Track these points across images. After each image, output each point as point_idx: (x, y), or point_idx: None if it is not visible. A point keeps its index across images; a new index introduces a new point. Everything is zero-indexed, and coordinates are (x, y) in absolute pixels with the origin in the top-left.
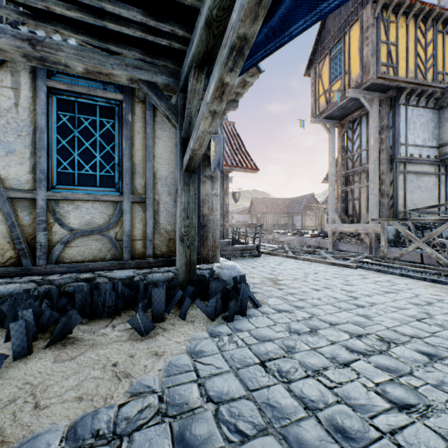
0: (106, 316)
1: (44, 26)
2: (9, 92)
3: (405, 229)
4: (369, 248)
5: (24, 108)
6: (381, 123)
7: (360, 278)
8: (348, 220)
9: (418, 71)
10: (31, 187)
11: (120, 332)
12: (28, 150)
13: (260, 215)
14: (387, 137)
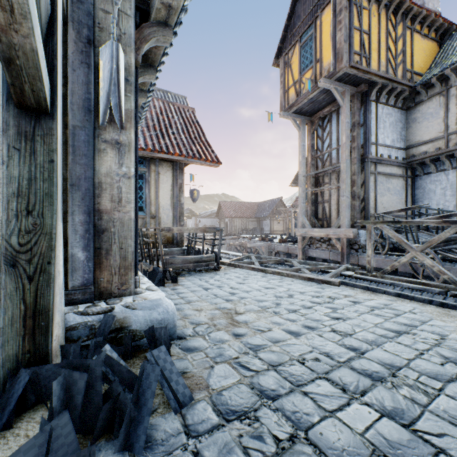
0: None
1: None
2: None
3: (397, 234)
4: (341, 254)
5: None
6: (353, 119)
7: (349, 302)
8: (318, 224)
9: (389, 66)
10: None
11: None
12: None
13: (228, 219)
14: (358, 135)
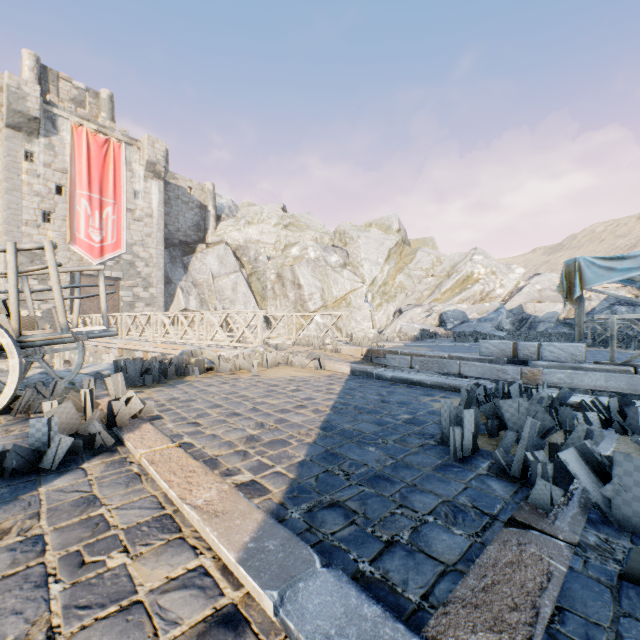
0: None
1: None
2: None
3: None
4: None
5: None
6: None
7: None
8: None
9: None
10: None
11: None
12: None
13: None
14: None
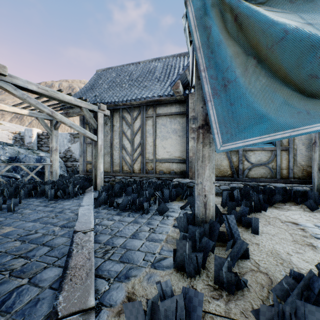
0: (279, 202)
1: None
2: None
3: None
4: None
5: None
6: None
7: None
8: None
9: None
10: None
11: (296, 208)
12: None
13: None
14: None
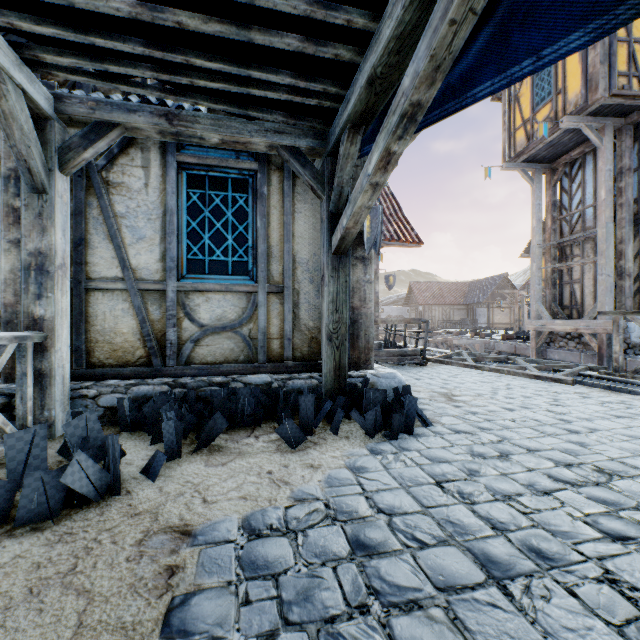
0: (245, 427)
1: (184, 100)
2: (139, 171)
3: None
4: (597, 356)
5: (153, 188)
6: (619, 164)
7: (577, 397)
8: (563, 313)
9: None
10: (161, 278)
11: (266, 443)
12: (158, 235)
13: (423, 307)
14: (629, 185)
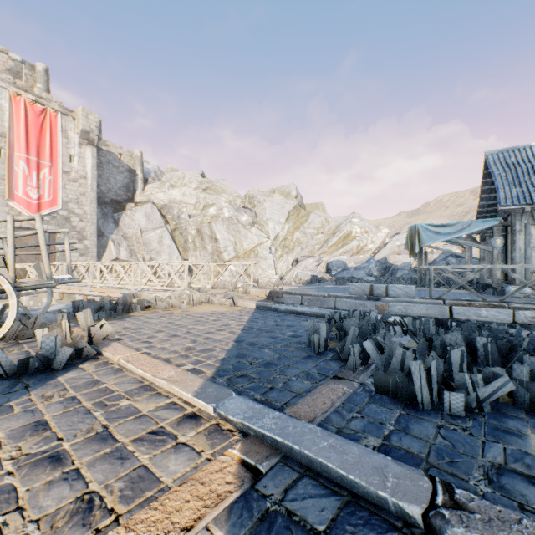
0: None
1: None
2: None
3: None
4: None
5: None
6: None
7: None
8: None
9: None
10: None
11: None
12: None
13: None
14: None
